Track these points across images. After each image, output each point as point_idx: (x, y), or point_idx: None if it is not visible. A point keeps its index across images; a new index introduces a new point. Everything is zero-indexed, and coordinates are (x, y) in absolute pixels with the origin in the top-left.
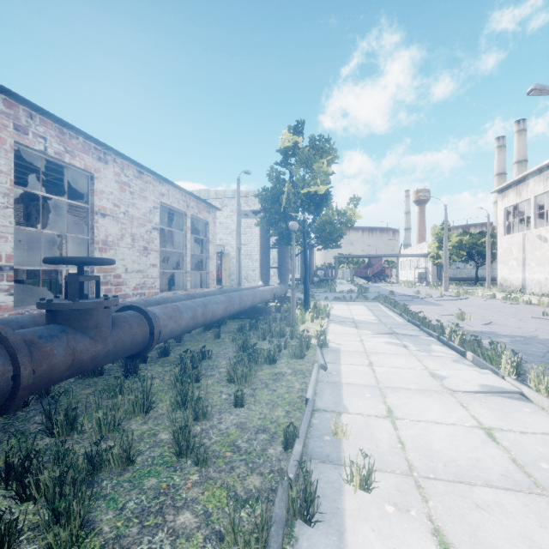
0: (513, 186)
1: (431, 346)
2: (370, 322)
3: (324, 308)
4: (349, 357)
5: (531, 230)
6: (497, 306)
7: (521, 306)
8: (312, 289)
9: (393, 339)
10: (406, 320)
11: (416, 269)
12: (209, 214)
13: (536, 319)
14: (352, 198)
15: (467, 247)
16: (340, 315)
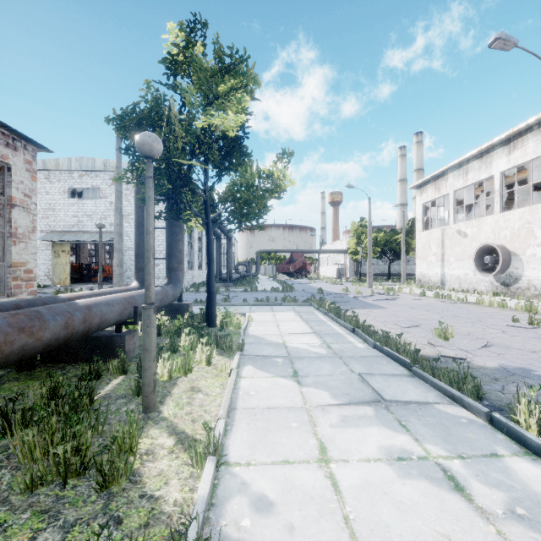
0: (432, 181)
1: (510, 463)
2: (315, 353)
3: (238, 323)
4: None
5: (450, 225)
6: (443, 307)
7: (464, 306)
8: (230, 287)
9: (393, 429)
10: (368, 344)
11: (334, 265)
12: (14, 151)
13: (518, 329)
14: (281, 154)
15: (381, 244)
16: (262, 336)
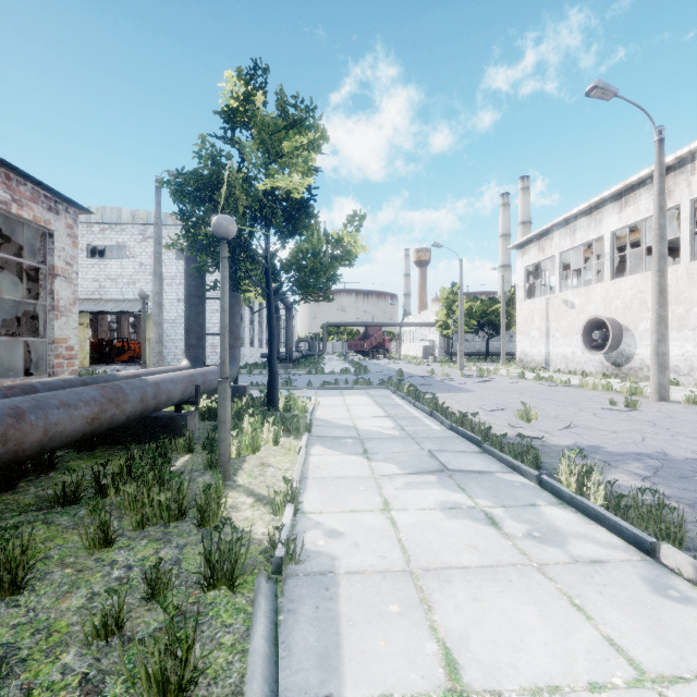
0: (535, 240)
1: (543, 509)
2: (387, 435)
3: (304, 407)
4: (370, 623)
5: (556, 294)
6: (540, 390)
7: (565, 389)
8: (290, 369)
9: (451, 490)
10: (445, 426)
11: (420, 342)
12: (56, 216)
13: (611, 412)
14: (352, 216)
15: (477, 315)
16: (331, 419)
